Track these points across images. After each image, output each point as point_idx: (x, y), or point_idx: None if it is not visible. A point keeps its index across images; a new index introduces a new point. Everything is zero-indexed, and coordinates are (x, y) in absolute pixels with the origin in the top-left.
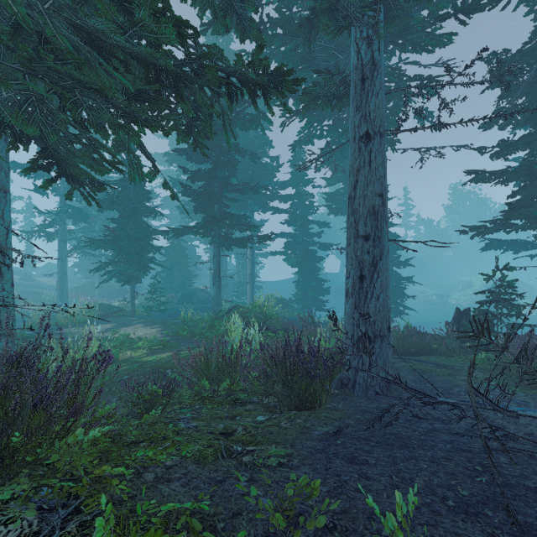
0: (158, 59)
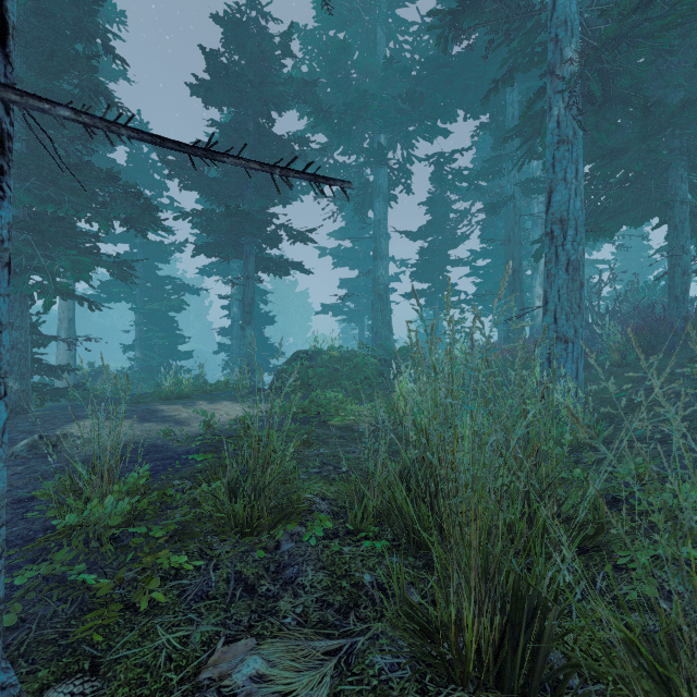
0: None
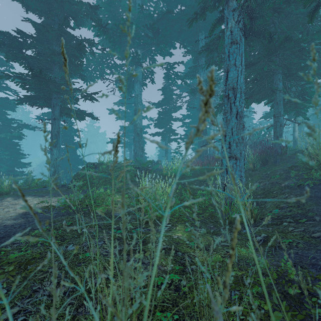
0: None
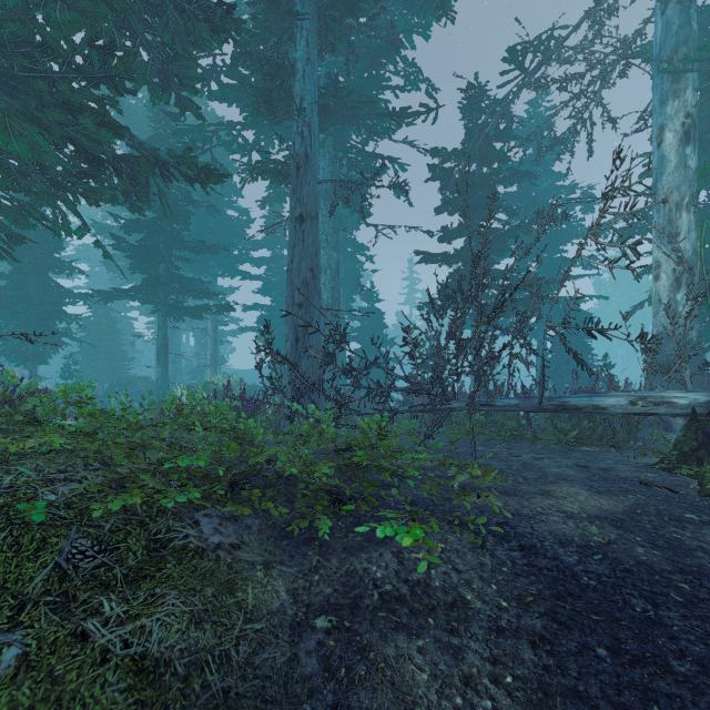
0: (98, 150)
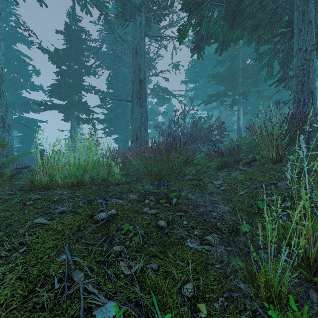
0: None
